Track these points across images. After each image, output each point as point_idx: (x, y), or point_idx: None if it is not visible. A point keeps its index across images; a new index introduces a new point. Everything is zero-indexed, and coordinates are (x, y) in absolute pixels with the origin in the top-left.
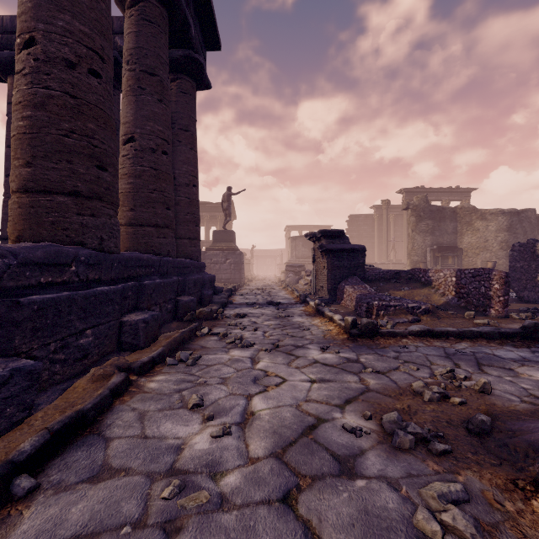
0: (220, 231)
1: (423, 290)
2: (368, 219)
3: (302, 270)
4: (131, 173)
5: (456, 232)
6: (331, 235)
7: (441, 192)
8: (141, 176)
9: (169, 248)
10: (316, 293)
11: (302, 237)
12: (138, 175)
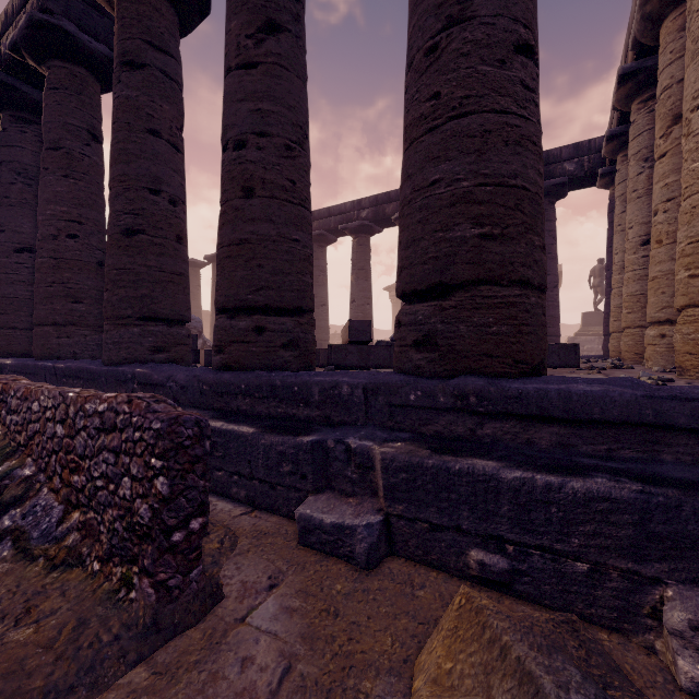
0: (592, 313)
1: None
2: None
3: None
4: None
5: None
6: None
7: None
8: None
9: None
10: None
11: None
12: None
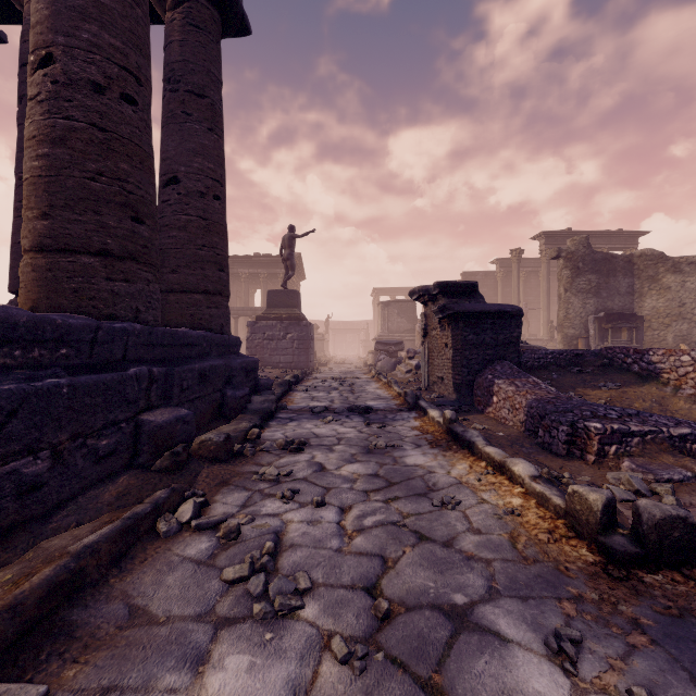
0: (277, 291)
1: (645, 388)
2: (488, 278)
3: (400, 350)
4: (44, 133)
5: (633, 293)
6: (456, 291)
7: (596, 238)
8: (67, 140)
9: (139, 303)
10: (429, 388)
11: (398, 302)
12: (59, 138)
